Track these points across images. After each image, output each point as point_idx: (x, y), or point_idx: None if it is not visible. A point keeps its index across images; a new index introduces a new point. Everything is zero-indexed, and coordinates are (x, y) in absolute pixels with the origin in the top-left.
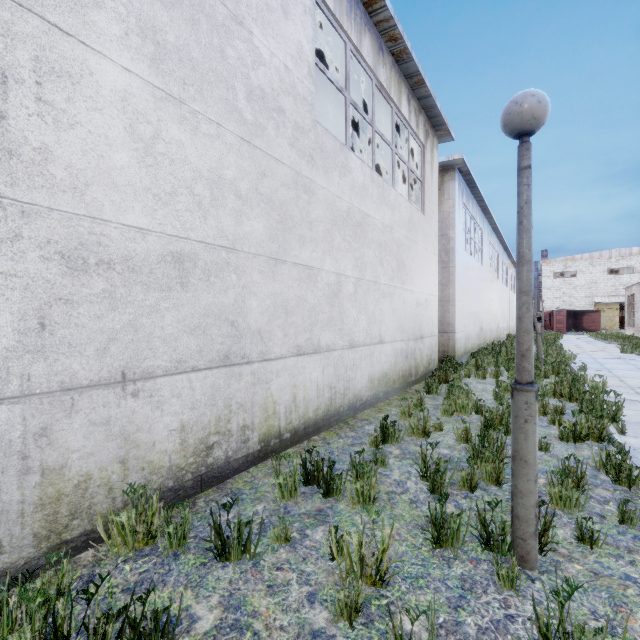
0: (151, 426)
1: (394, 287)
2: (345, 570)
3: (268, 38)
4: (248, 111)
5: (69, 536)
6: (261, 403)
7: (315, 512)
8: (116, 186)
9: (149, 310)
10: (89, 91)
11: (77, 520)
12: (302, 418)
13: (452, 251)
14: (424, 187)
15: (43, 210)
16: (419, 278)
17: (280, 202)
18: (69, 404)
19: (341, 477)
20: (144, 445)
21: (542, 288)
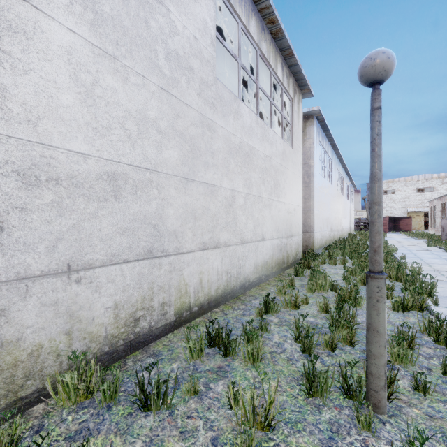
0: (91, 305)
1: (272, 200)
2: (241, 418)
3: (181, 15)
4: (166, 68)
5: (24, 394)
6: (176, 285)
7: (217, 369)
8: (63, 120)
9: (89, 216)
10: (40, 45)
11: (30, 381)
12: (206, 296)
13: (312, 175)
14: (293, 129)
15: (2, 137)
16: (289, 194)
17: (190, 137)
18: (24, 290)
19: (236, 341)
20: (85, 320)
21: None
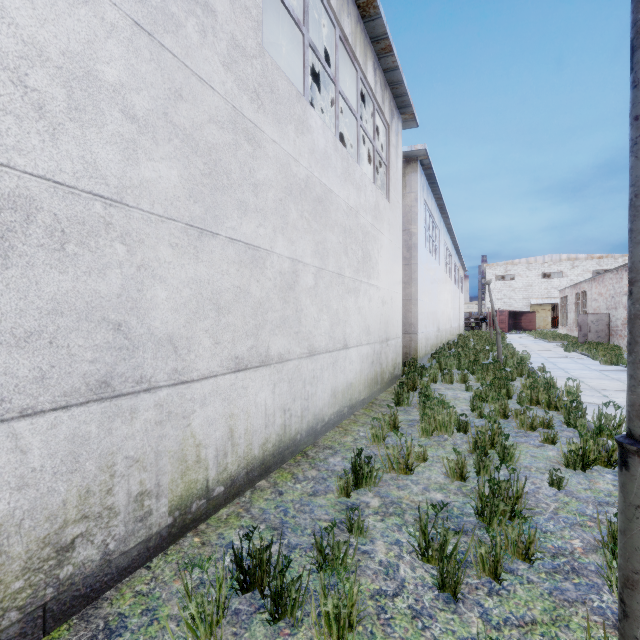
0: None
1: (360, 281)
2: None
3: None
4: None
5: None
6: (174, 450)
7: None
8: None
9: None
10: None
11: None
12: (243, 459)
13: (414, 247)
14: (389, 172)
15: None
16: (385, 273)
17: (208, 145)
18: None
19: (300, 582)
20: None
21: (486, 290)
